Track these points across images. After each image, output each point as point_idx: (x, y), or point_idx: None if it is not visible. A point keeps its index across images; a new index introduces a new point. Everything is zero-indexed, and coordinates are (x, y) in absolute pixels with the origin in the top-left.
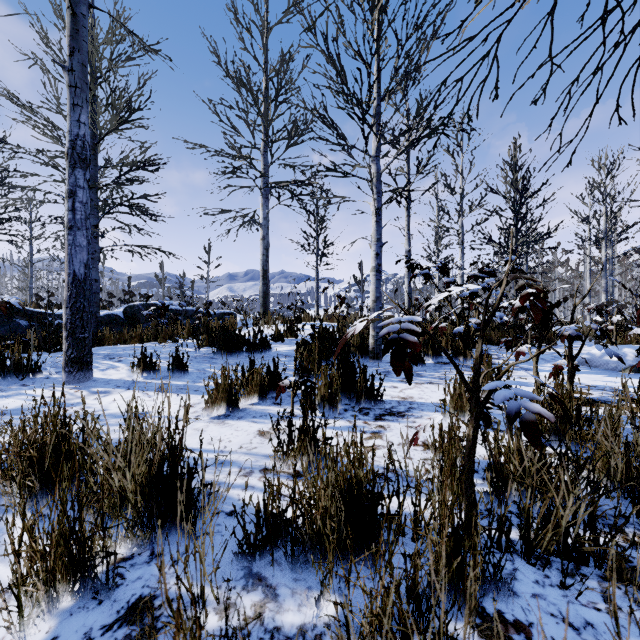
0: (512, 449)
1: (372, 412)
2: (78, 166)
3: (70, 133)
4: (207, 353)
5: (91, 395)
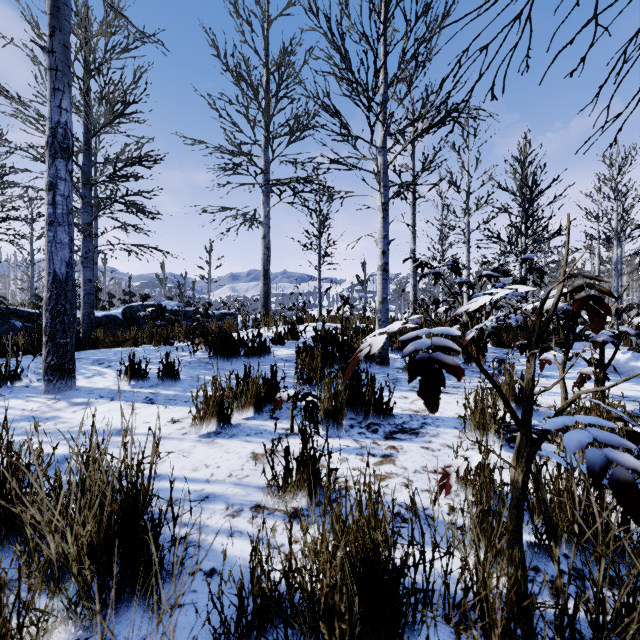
0: (563, 491)
1: (381, 429)
2: (59, 156)
3: (50, 120)
4: (203, 358)
5: (70, 407)
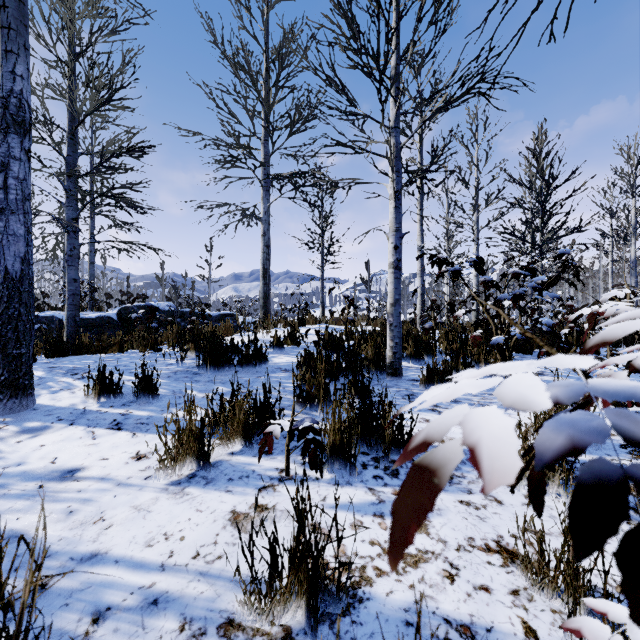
0: None
1: (403, 470)
2: (12, 131)
3: (1, 88)
4: (191, 366)
5: (16, 435)
